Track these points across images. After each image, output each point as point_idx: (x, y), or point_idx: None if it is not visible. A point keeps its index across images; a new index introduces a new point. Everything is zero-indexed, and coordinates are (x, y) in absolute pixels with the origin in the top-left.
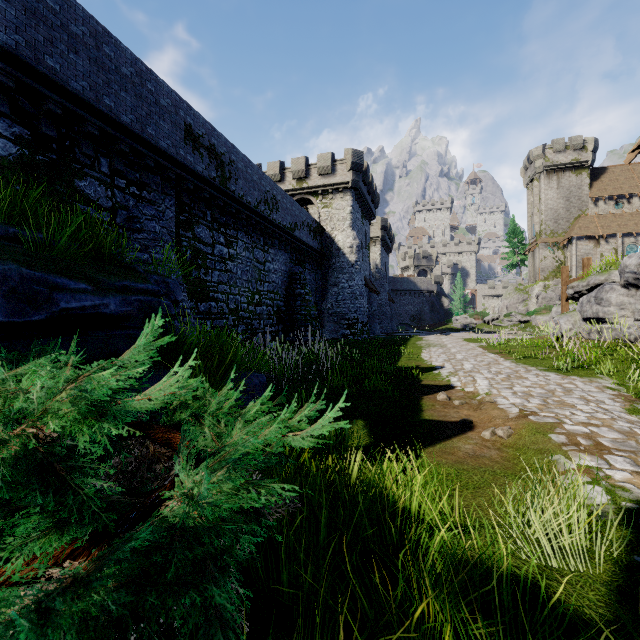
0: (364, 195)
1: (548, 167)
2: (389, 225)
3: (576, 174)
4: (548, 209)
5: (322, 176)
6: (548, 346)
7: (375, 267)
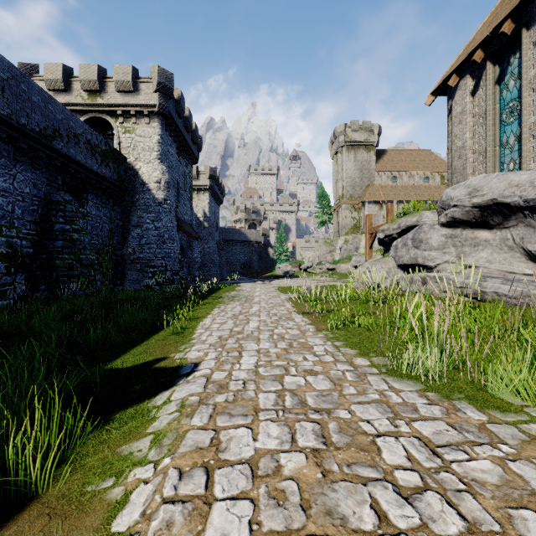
0: (179, 129)
1: (348, 143)
2: (218, 176)
3: (367, 151)
4: (348, 177)
5: (122, 93)
6: (365, 300)
7: (204, 215)
